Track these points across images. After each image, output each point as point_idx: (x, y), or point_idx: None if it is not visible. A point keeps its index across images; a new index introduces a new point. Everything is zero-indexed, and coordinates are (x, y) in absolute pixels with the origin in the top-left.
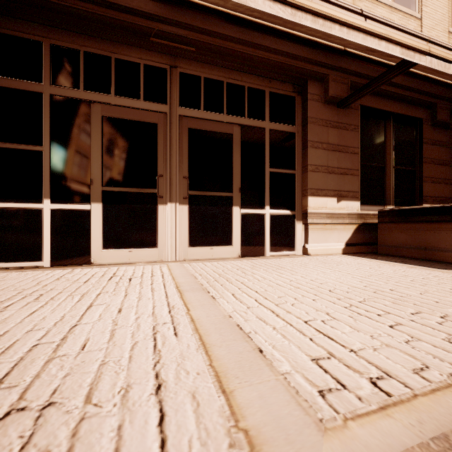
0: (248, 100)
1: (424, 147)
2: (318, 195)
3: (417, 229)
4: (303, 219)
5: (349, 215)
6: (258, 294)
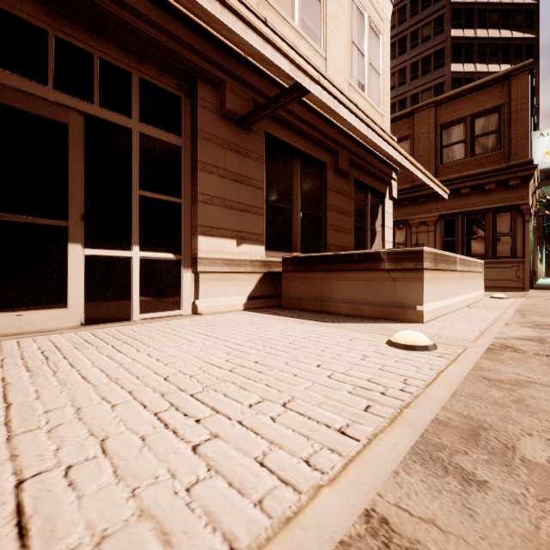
0: (101, 79)
1: (328, 194)
2: (212, 235)
3: (316, 279)
4: (193, 266)
5: (252, 261)
6: (1, 413)
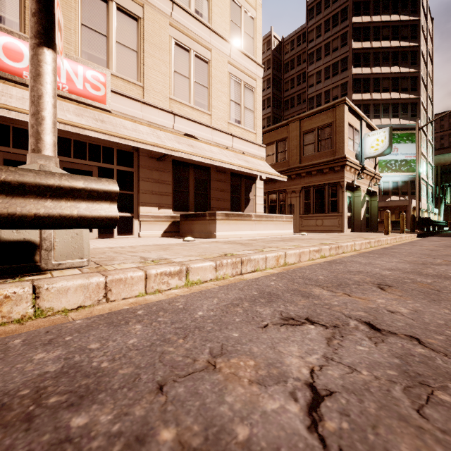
0: (103, 153)
1: (211, 182)
2: (146, 206)
3: (190, 224)
4: (138, 218)
5: (165, 216)
6: None
